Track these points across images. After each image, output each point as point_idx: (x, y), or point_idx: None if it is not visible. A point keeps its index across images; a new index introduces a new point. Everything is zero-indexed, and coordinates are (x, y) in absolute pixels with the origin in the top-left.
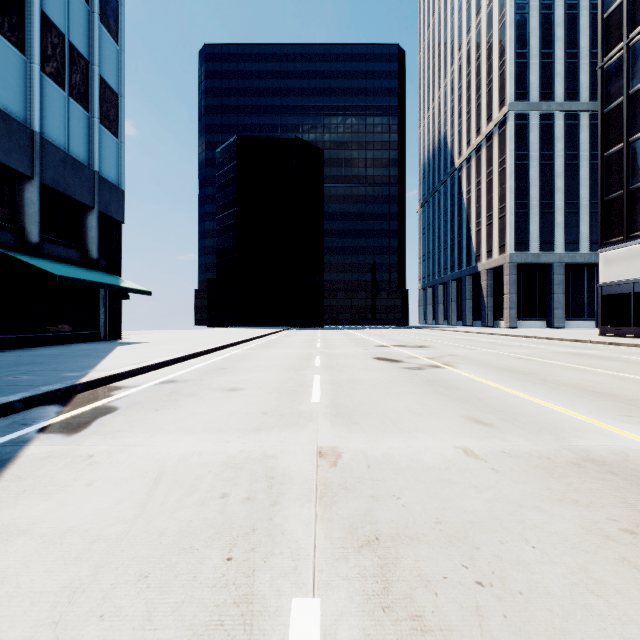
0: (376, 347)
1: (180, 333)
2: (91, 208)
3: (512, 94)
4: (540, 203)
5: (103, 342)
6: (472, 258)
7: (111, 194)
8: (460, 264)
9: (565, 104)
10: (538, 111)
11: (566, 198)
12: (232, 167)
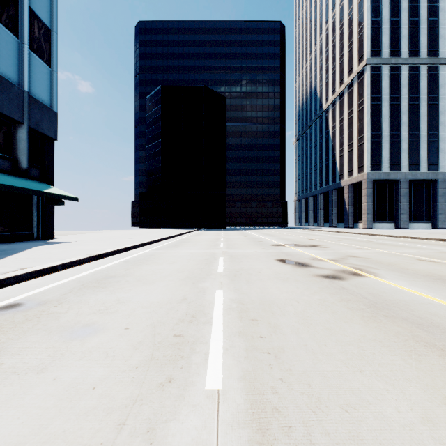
0: (273, 246)
1: (112, 233)
2: (21, 123)
3: (369, 51)
4: (390, 134)
5: (32, 241)
6: (336, 176)
7: (42, 113)
8: (327, 181)
9: (409, 59)
10: (388, 64)
11: (410, 130)
12: (158, 109)
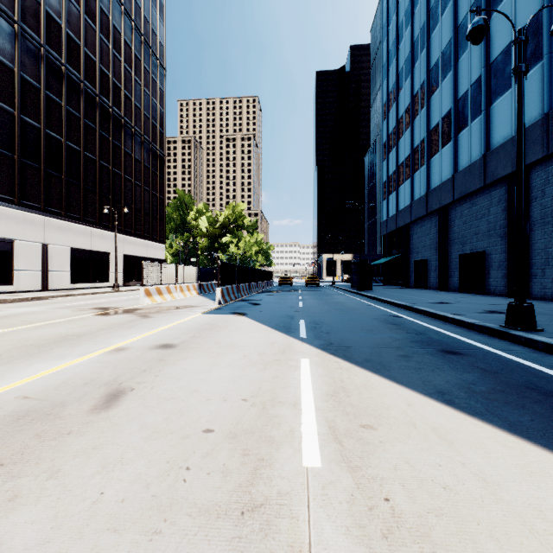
0: None
1: None
2: None
3: None
4: None
5: None
6: None
7: None
8: None
9: None
10: None
11: None
12: None
